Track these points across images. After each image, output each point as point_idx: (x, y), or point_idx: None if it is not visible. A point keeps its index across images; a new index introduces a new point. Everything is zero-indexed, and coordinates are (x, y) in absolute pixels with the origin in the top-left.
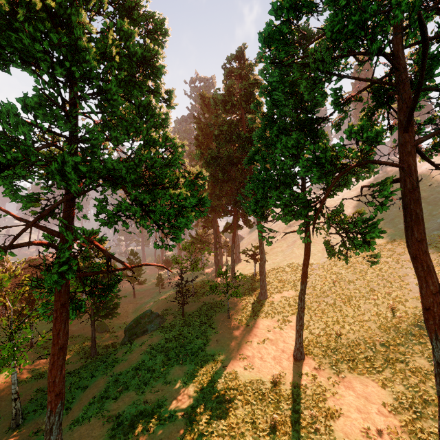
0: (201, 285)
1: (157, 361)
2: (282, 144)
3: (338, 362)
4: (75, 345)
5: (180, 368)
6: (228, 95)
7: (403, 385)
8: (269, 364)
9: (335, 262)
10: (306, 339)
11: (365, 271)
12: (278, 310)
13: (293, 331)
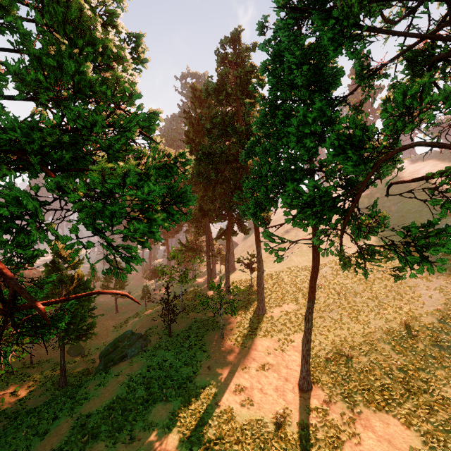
0: (191, 298)
1: (135, 396)
2: (297, 118)
3: (351, 393)
4: (41, 373)
5: (163, 406)
6: (222, 85)
7: (430, 422)
8: (271, 398)
9: (338, 272)
10: (313, 364)
11: (371, 282)
12: (278, 327)
13: (296, 353)
